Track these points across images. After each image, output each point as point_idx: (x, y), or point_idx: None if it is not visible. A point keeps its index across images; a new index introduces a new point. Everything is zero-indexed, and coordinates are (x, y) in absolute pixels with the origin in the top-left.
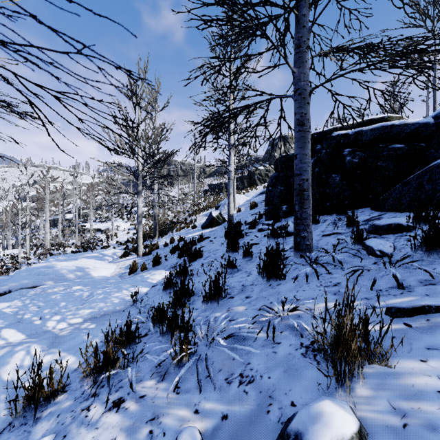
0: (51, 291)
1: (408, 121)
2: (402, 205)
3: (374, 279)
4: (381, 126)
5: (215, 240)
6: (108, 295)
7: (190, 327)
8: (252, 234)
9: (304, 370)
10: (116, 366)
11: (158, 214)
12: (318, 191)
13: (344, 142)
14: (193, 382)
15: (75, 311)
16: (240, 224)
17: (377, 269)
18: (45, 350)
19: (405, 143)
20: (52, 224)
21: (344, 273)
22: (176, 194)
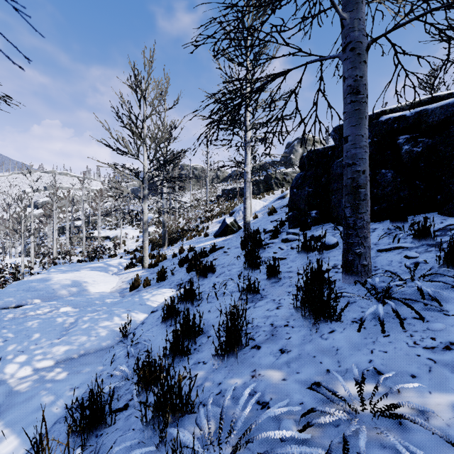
0: (34, 314)
1: None
2: None
3: None
4: None
5: (230, 251)
6: (94, 325)
7: (191, 409)
8: (275, 245)
9: None
10: None
11: (168, 221)
12: None
13: (399, 127)
14: None
15: (47, 348)
16: (258, 232)
17: None
18: None
19: None
20: (61, 231)
21: (453, 323)
22: (188, 200)
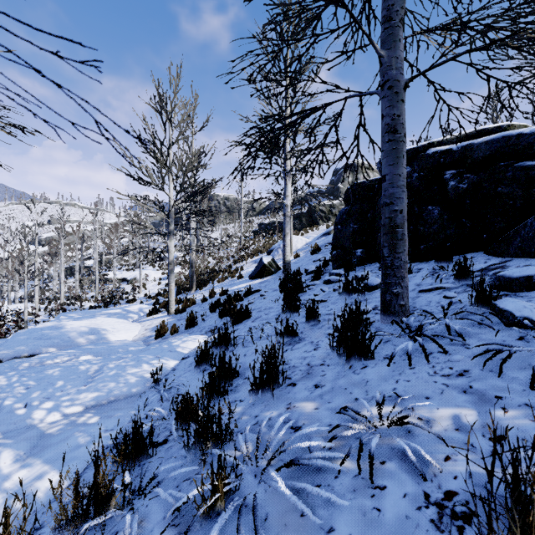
0: (51, 363)
1: None
2: None
3: (534, 369)
4: (502, 137)
5: (267, 294)
6: (122, 372)
7: (230, 436)
8: (316, 287)
9: None
10: (111, 504)
11: (196, 260)
12: (407, 229)
13: (445, 161)
14: None
15: (74, 394)
16: (299, 273)
17: (532, 351)
18: (20, 459)
19: None
20: (69, 273)
21: (471, 354)
22: (218, 236)
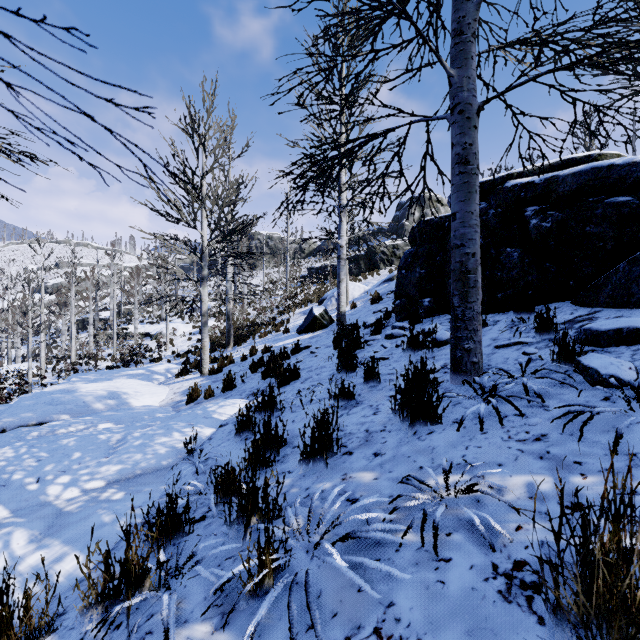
0: (65, 432)
1: (638, 158)
2: (631, 296)
3: (617, 432)
4: (590, 168)
5: (318, 351)
6: (149, 441)
7: (277, 510)
8: (377, 342)
9: (513, 637)
10: (145, 585)
11: (233, 311)
12: (483, 275)
13: (526, 196)
14: (282, 638)
15: (94, 467)
16: (356, 327)
17: (617, 412)
18: (35, 540)
19: (633, 194)
20: (81, 326)
21: (550, 417)
22: (260, 282)
